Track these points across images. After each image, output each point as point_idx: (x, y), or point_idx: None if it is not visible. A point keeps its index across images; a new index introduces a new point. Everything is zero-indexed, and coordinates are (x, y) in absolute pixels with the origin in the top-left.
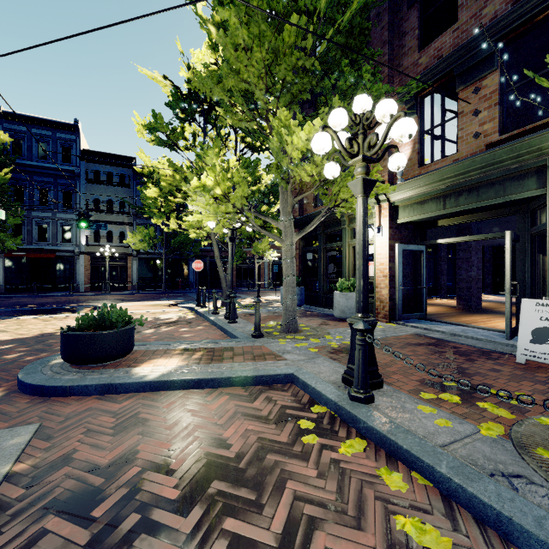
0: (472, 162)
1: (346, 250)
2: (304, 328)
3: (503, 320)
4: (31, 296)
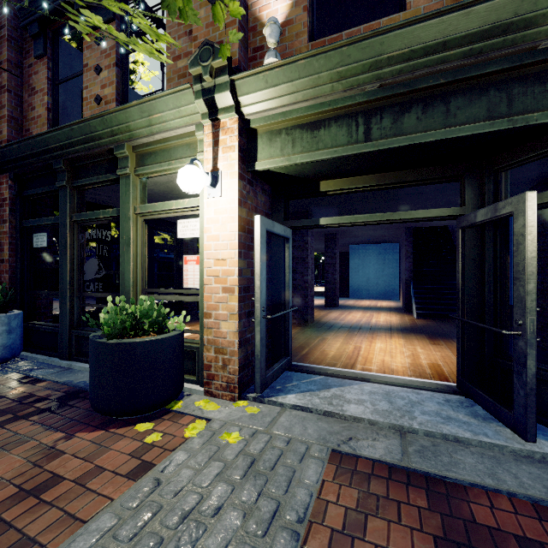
0: (463, 15)
1: (129, 228)
2: None
3: (366, 344)
4: None
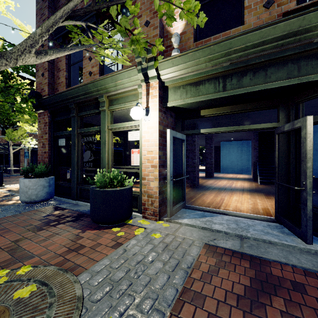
0: (272, 28)
1: (105, 136)
2: (17, 296)
3: (227, 197)
4: None
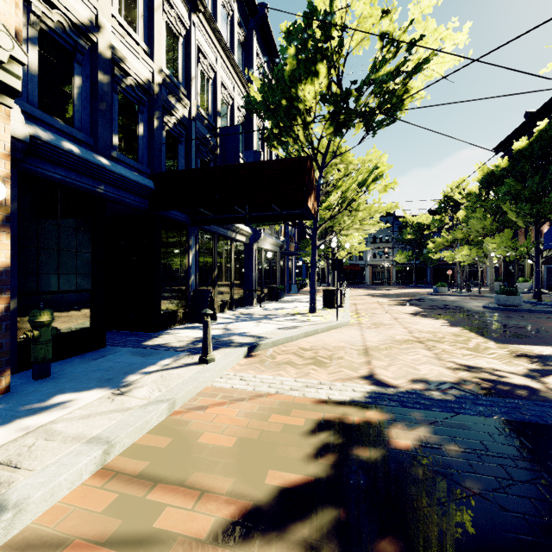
0: None
1: (525, 266)
2: None
3: None
4: (356, 286)
